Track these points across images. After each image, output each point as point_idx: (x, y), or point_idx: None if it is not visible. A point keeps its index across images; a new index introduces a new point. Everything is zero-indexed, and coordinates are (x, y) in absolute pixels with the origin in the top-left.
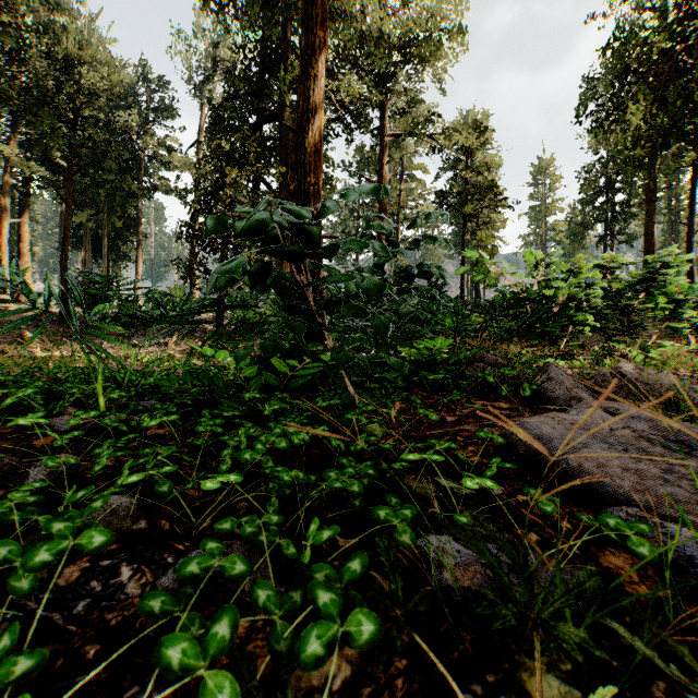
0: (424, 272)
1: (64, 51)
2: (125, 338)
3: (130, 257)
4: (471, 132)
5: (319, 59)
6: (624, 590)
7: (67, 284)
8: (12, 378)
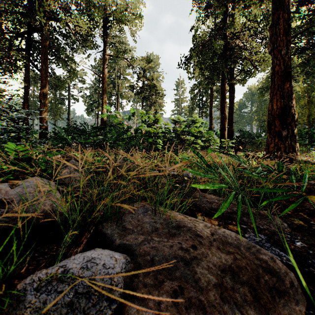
0: None
1: None
2: None
3: None
4: (144, 60)
5: None
6: None
7: None
8: None
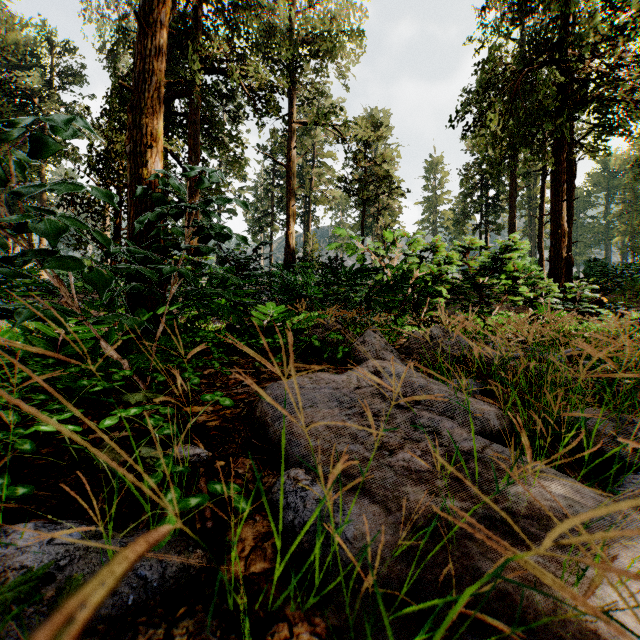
0: (223, 234)
1: None
2: None
3: None
4: (369, 126)
5: (157, 20)
6: (216, 570)
7: None
8: None
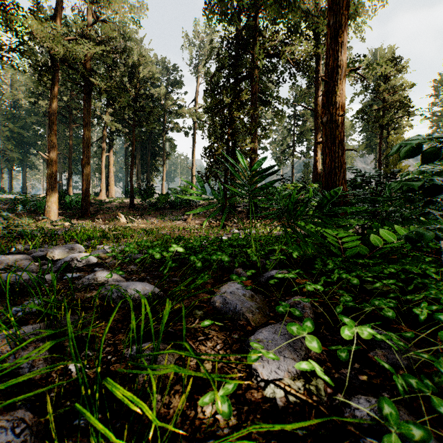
0: None
1: (132, 60)
2: (163, 216)
3: (159, 170)
4: (388, 63)
5: (344, 30)
6: None
7: (132, 186)
8: (197, 244)
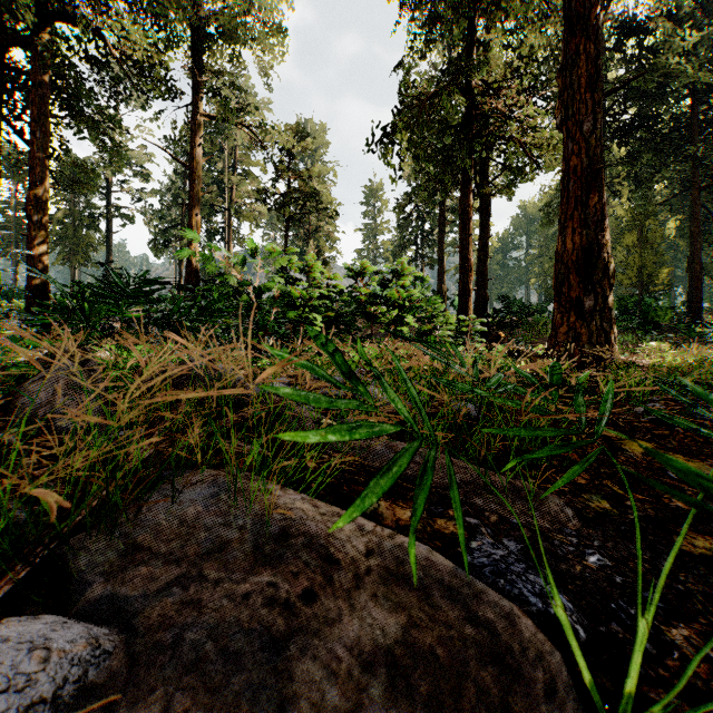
0: None
1: None
2: None
3: None
4: (290, 133)
5: None
6: None
7: None
8: None
